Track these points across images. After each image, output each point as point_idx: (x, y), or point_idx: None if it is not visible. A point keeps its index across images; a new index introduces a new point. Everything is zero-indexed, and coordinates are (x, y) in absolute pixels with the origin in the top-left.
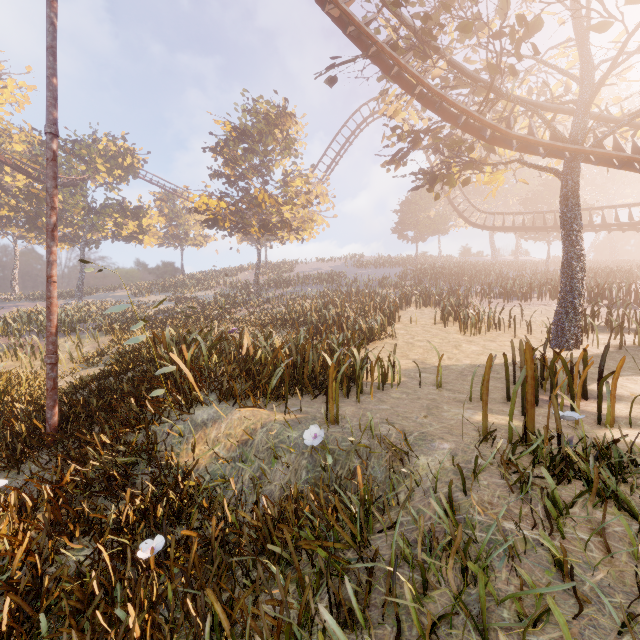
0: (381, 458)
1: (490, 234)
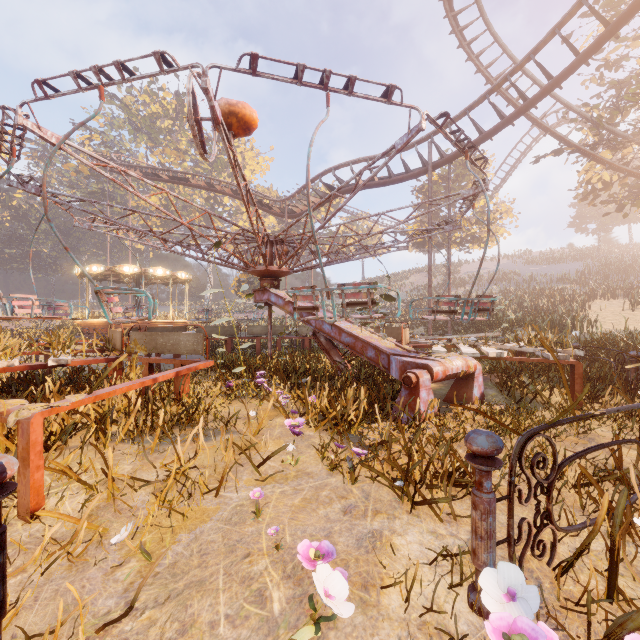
0: None
1: None
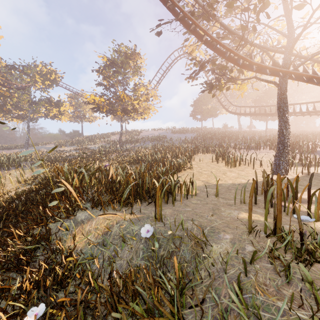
0: (188, 244)
1: (238, 117)
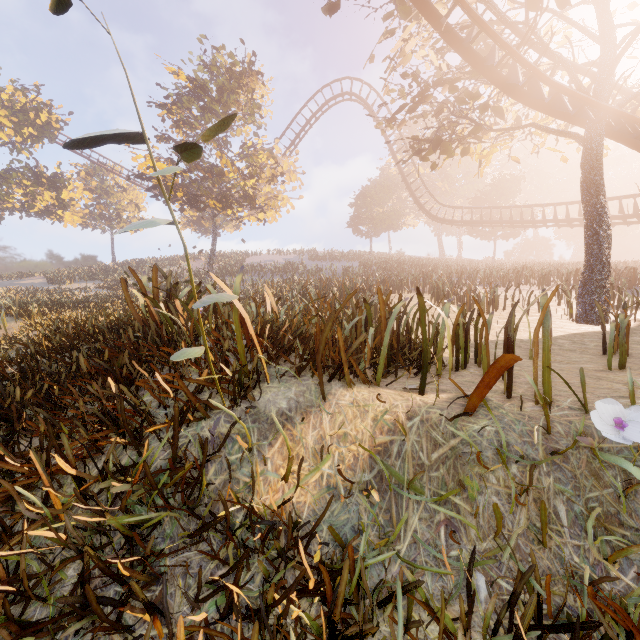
0: None
1: (438, 233)
